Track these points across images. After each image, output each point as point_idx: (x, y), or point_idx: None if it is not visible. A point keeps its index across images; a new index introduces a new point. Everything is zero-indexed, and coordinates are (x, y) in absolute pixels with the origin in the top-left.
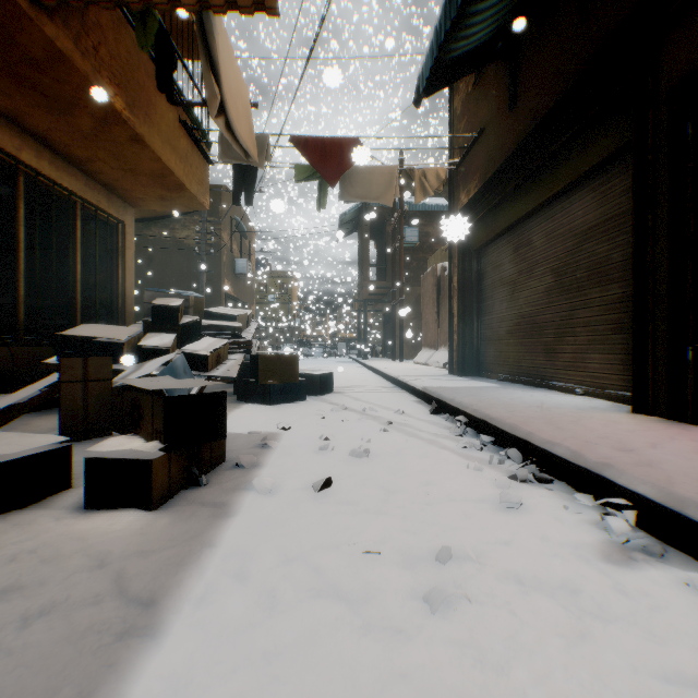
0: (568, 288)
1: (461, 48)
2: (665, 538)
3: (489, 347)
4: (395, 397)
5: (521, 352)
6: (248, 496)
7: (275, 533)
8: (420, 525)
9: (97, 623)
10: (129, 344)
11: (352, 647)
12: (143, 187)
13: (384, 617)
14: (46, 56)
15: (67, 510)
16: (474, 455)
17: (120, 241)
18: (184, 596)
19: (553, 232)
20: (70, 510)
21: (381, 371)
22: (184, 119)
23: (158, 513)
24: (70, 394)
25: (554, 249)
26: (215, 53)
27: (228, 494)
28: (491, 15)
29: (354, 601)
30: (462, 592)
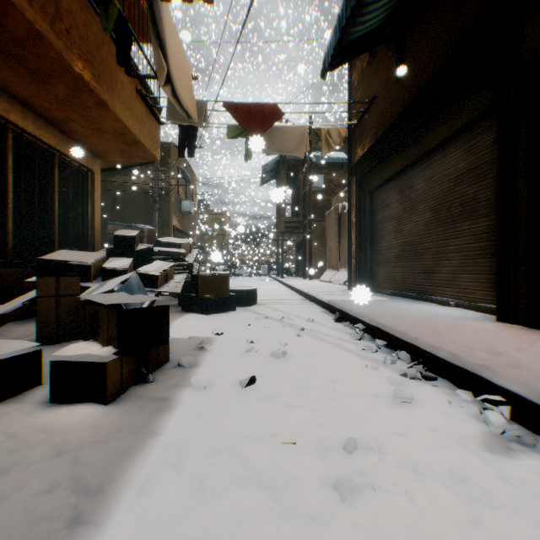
0: (444, 222)
1: (359, 32)
2: (536, 429)
3: (379, 268)
4: (306, 308)
5: (406, 273)
6: (186, 392)
7: (208, 425)
8: (329, 417)
9: (49, 511)
10: (95, 266)
11: (273, 534)
12: (107, 142)
13: (300, 504)
14: (27, 36)
15: (35, 404)
16: (371, 356)
17: (90, 185)
18: (128, 484)
19: (431, 178)
20: (38, 404)
21: (294, 287)
22: (140, 89)
23: (111, 407)
24: (45, 306)
25: (432, 191)
26: (162, 34)
27: (170, 390)
28: (382, 5)
29: (274, 488)
30: (368, 481)
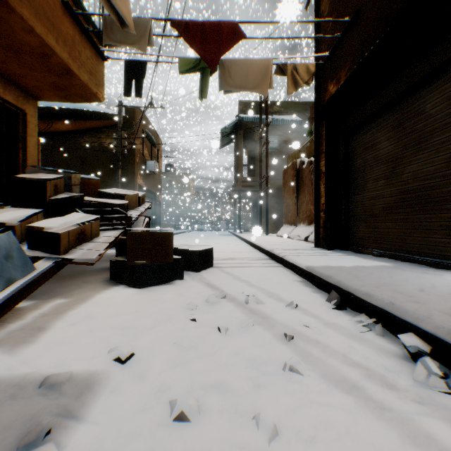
0: None
1: None
2: None
3: (359, 223)
4: (275, 275)
5: (406, 229)
6: None
7: None
8: None
9: None
10: None
11: None
12: (31, 70)
13: None
14: None
15: None
16: None
17: (21, 128)
18: None
19: None
20: None
21: (254, 243)
22: (71, 6)
23: None
24: None
25: None
26: None
27: None
28: None
29: None
30: None
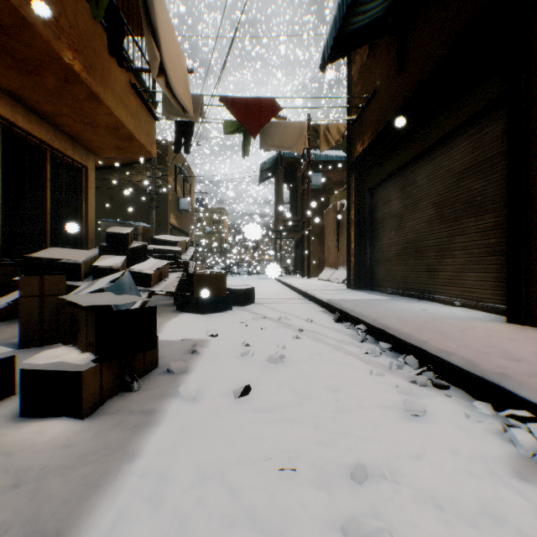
0: (447, 218)
1: (359, 22)
2: None
3: (380, 267)
4: (304, 307)
5: (407, 271)
6: (173, 403)
7: (194, 446)
8: (333, 435)
9: None
10: (86, 264)
11: None
12: (101, 137)
13: None
14: (12, 22)
15: (3, 419)
16: (375, 360)
17: (83, 182)
18: (92, 526)
19: (434, 173)
20: (6, 419)
21: (293, 286)
22: (134, 83)
23: (87, 422)
24: (28, 307)
25: (435, 186)
26: (155, 21)
27: (155, 401)
28: None
29: (270, 533)
30: (384, 526)
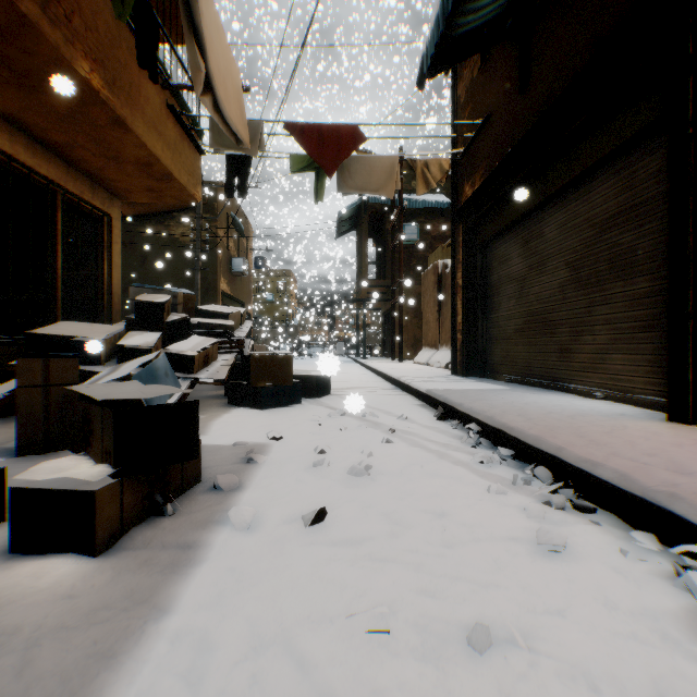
0: (586, 283)
1: (469, 23)
2: None
3: (495, 346)
4: (397, 400)
5: (532, 352)
6: (220, 534)
7: (248, 596)
8: (440, 580)
9: None
10: (108, 343)
11: None
12: (129, 176)
13: None
14: (9, 21)
15: None
16: (493, 472)
17: (106, 235)
18: None
19: (568, 223)
20: None
21: (380, 371)
22: (173, 104)
23: (101, 560)
24: (28, 400)
25: (569, 240)
26: (198, 20)
27: (196, 530)
28: None
29: None
30: None
